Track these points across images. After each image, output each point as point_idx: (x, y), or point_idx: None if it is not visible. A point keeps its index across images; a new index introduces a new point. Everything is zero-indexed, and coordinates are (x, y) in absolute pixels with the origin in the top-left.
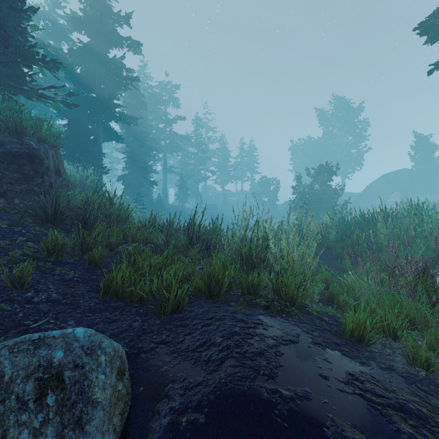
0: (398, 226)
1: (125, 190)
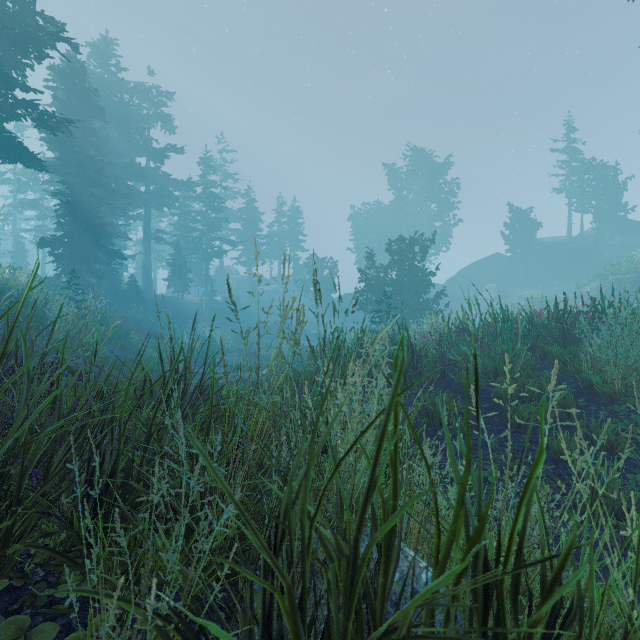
0: (635, 345)
1: (58, 266)
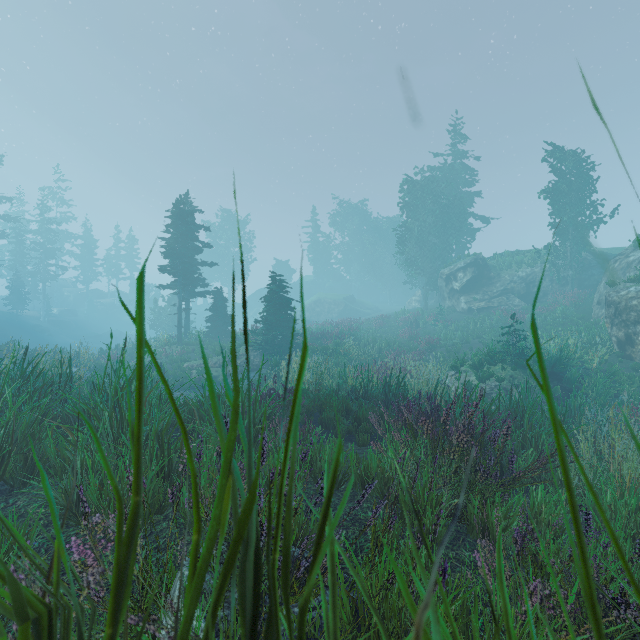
0: None
1: None
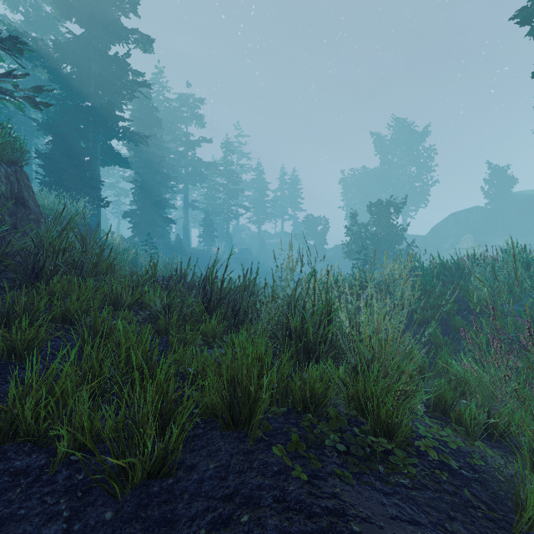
0: (500, 279)
1: (134, 230)
